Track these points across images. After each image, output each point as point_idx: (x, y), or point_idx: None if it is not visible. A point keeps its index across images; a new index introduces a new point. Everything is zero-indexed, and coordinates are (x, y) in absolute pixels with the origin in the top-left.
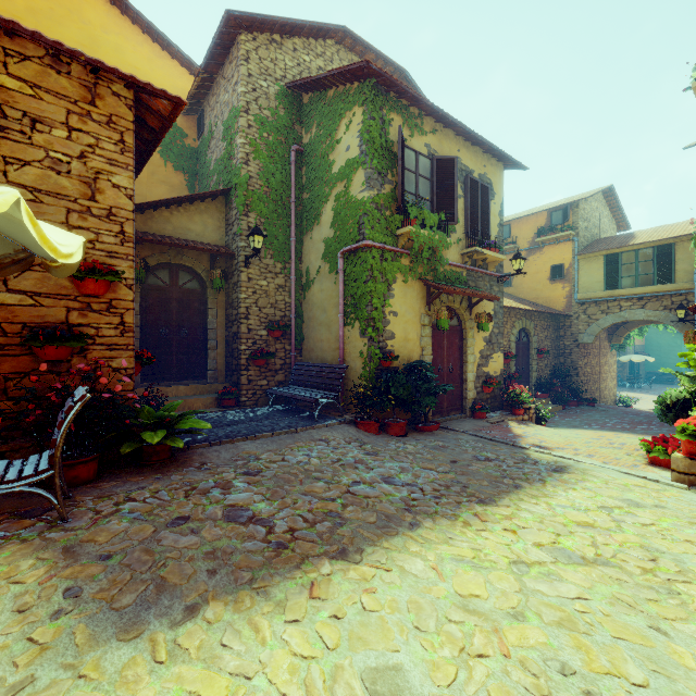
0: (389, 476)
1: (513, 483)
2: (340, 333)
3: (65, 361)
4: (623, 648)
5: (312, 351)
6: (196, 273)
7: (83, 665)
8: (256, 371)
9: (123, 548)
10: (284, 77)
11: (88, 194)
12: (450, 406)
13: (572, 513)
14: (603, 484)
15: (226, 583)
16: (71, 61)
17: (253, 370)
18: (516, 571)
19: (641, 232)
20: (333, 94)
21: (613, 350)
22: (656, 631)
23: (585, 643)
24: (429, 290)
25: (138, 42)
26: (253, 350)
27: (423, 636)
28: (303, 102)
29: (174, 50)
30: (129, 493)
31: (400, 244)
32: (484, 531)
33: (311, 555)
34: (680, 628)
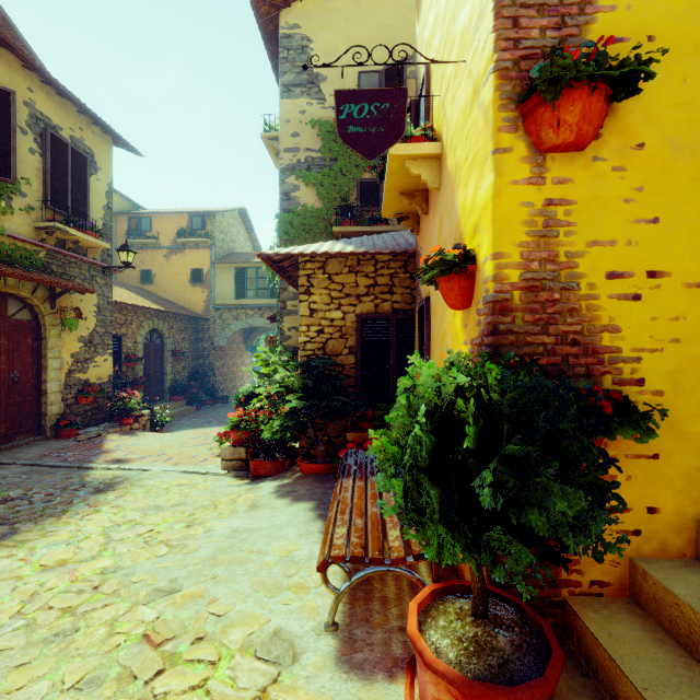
0: None
1: (8, 530)
2: None
3: None
4: None
5: None
6: None
7: None
8: None
9: None
10: None
11: None
12: (15, 428)
13: (55, 553)
14: (143, 494)
15: None
16: None
17: None
18: None
19: None
20: None
21: (250, 352)
22: None
23: None
24: None
25: None
26: None
27: None
28: None
29: None
30: None
31: None
32: None
33: None
34: (17, 699)
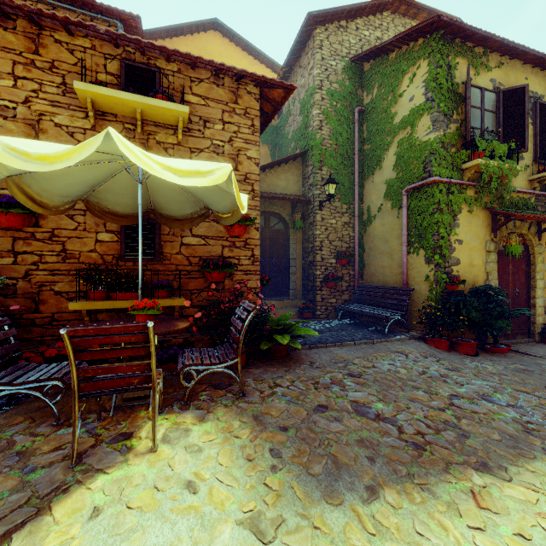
0: (485, 394)
1: None
2: (404, 260)
3: (221, 282)
4: None
5: (373, 276)
6: (281, 217)
7: (312, 517)
8: (327, 291)
9: (292, 424)
10: (348, 54)
11: (233, 166)
12: (516, 329)
13: None
14: None
15: (388, 472)
16: (224, 76)
17: (325, 290)
18: None
19: None
20: (395, 55)
21: None
22: None
23: None
24: (494, 218)
25: (239, 58)
26: (325, 275)
27: None
28: (364, 70)
29: (262, 57)
30: (274, 380)
31: (466, 176)
32: None
33: (453, 461)
34: None
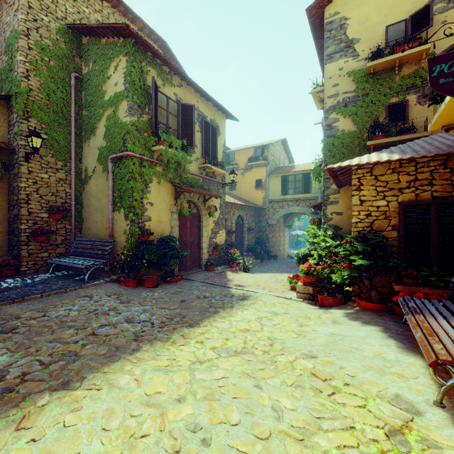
0: (132, 317)
1: (215, 310)
2: (110, 216)
3: None
4: (235, 403)
5: (90, 230)
6: None
7: None
8: (36, 246)
9: None
10: (65, 18)
11: None
12: (192, 264)
13: (241, 324)
14: (263, 304)
15: None
16: None
17: (34, 245)
18: (192, 369)
19: (298, 165)
20: (105, 41)
21: (287, 228)
22: (256, 387)
23: (215, 406)
24: (176, 189)
25: None
26: (34, 229)
27: (106, 434)
28: (83, 42)
29: None
30: None
31: (155, 156)
32: (183, 345)
33: (34, 392)
34: (269, 382)
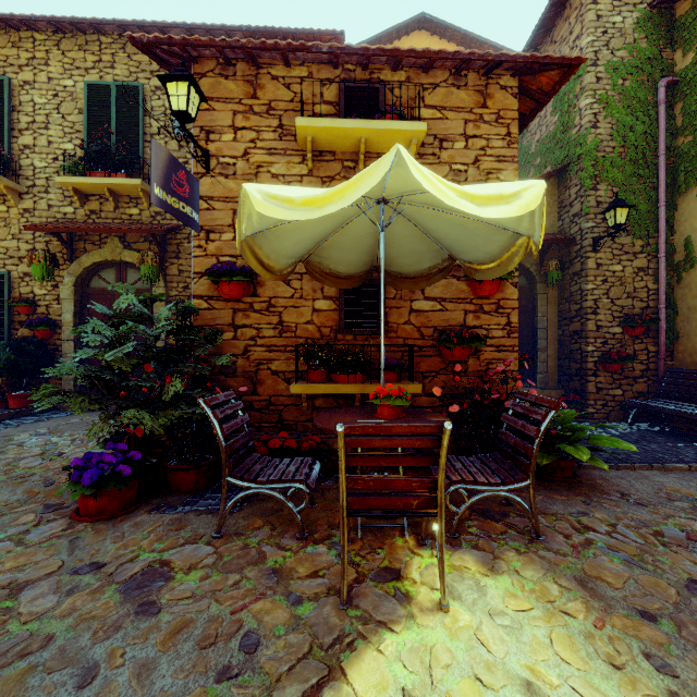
0: None
1: None
2: None
3: (463, 362)
4: None
5: None
6: (523, 268)
7: None
8: (606, 377)
9: (658, 608)
10: None
11: None
12: None
13: None
14: None
15: None
16: (467, 72)
17: (603, 376)
18: None
19: None
20: None
21: None
22: None
23: None
24: None
25: None
26: (603, 352)
27: None
28: (677, 15)
29: (486, 47)
30: (576, 517)
31: None
32: None
33: None
34: None
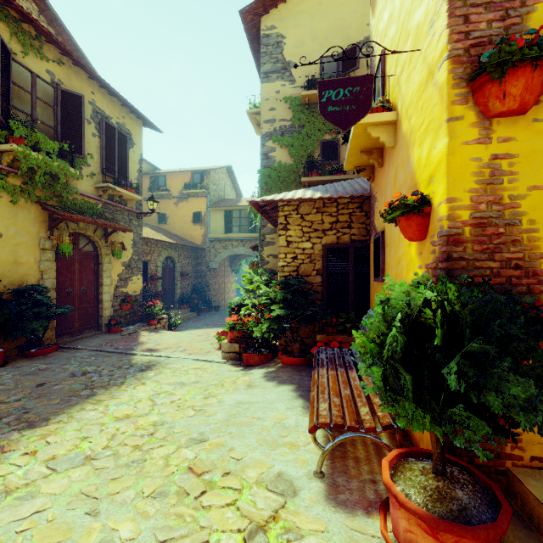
0: None
1: (90, 393)
2: None
3: None
4: None
5: None
6: None
7: None
8: None
9: None
10: None
11: None
12: (84, 325)
13: (121, 409)
14: (171, 373)
15: None
16: None
17: None
18: None
19: (244, 199)
20: None
21: (234, 273)
22: (89, 515)
23: None
24: (51, 215)
25: None
26: None
27: None
28: None
29: None
30: None
31: (5, 161)
32: None
33: None
34: (117, 499)
